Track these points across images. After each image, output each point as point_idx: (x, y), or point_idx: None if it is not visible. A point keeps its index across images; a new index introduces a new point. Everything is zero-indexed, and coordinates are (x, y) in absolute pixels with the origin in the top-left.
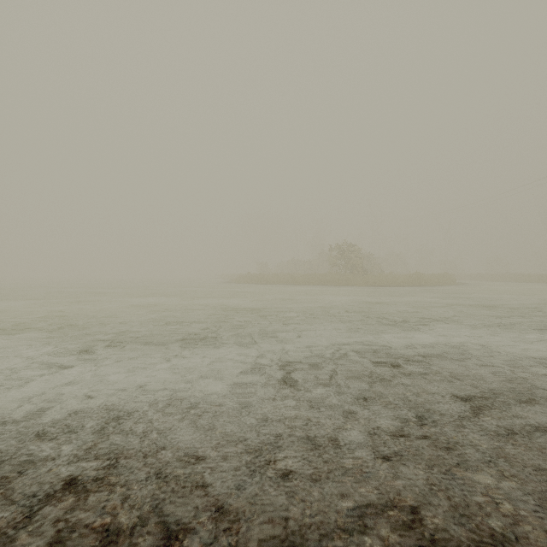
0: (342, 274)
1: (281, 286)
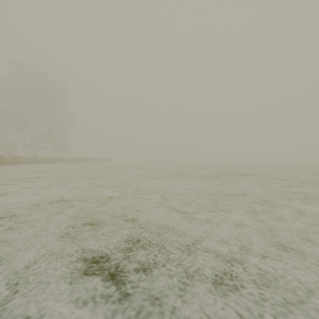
0: None
1: None
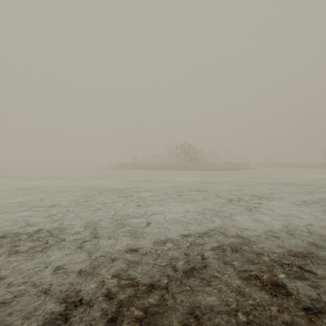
0: (184, 163)
1: (145, 171)
